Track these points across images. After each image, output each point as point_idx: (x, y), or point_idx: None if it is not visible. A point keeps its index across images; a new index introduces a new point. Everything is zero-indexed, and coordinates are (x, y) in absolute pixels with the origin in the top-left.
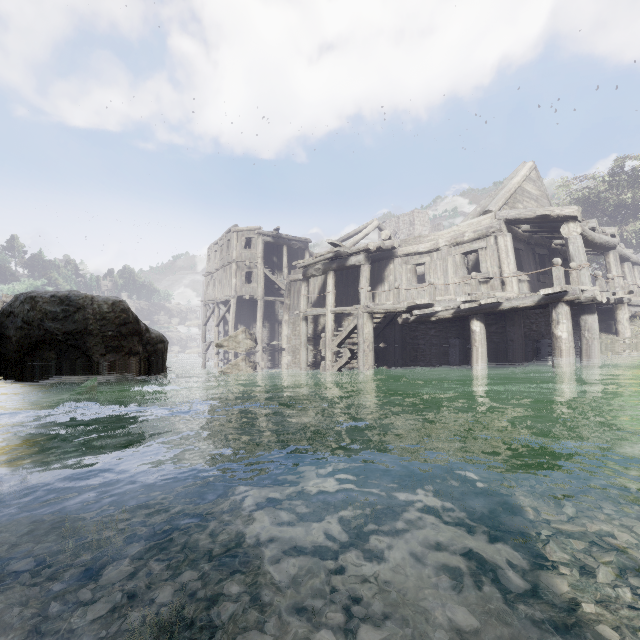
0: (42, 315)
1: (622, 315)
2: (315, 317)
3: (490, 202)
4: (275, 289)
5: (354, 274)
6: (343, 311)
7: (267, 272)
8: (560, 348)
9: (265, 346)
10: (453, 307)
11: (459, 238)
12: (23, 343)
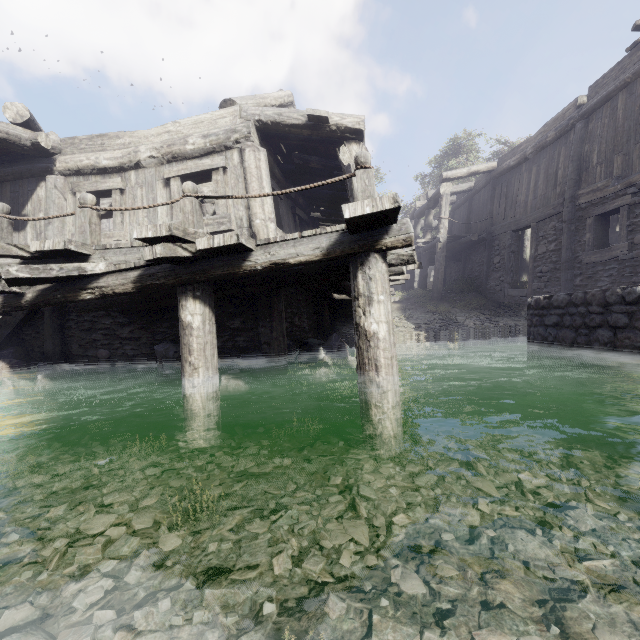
0: None
1: None
2: None
3: None
4: None
5: None
6: None
7: None
8: (376, 362)
9: None
10: (135, 263)
11: (177, 145)
12: None
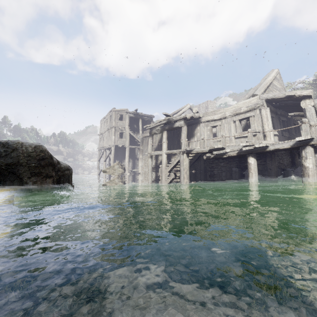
0: None
1: None
2: (156, 156)
3: (253, 92)
4: (135, 142)
5: (177, 132)
6: (172, 152)
7: (131, 133)
8: (308, 174)
9: (129, 172)
10: (237, 149)
11: (238, 111)
12: None
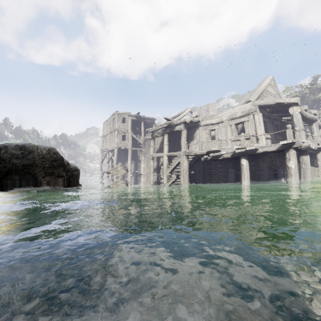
0: (10, 156)
1: (320, 156)
2: (158, 158)
3: (249, 97)
4: (137, 144)
5: (178, 135)
6: (172, 154)
7: (133, 135)
8: (291, 173)
9: (132, 173)
10: (231, 152)
11: (234, 116)
12: (1, 171)
